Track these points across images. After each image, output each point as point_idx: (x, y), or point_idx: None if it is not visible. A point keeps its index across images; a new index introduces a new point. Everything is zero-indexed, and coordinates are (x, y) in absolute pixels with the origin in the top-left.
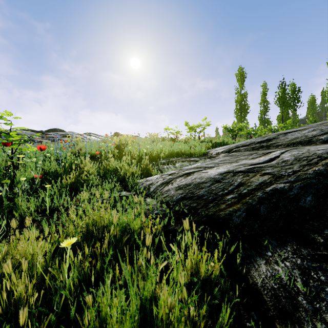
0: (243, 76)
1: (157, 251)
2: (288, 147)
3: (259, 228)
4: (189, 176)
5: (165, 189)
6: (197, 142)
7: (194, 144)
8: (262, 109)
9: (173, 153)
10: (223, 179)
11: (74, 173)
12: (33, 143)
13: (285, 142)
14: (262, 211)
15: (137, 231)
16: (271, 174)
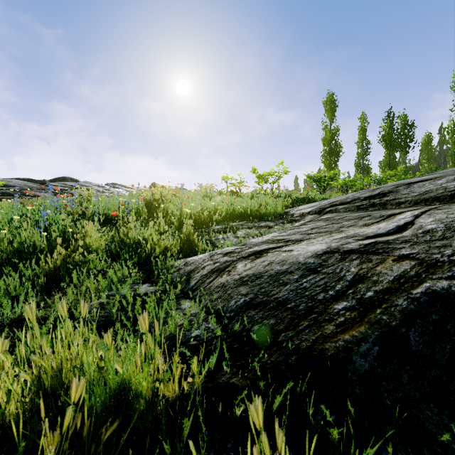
0: (334, 105)
1: (188, 452)
2: (417, 206)
3: (411, 383)
4: (259, 257)
5: (216, 284)
6: (269, 197)
7: (265, 200)
8: (360, 152)
9: (235, 214)
10: (322, 265)
11: (63, 251)
12: (25, 198)
13: (411, 197)
14: (412, 342)
15: (148, 394)
16: (415, 258)
